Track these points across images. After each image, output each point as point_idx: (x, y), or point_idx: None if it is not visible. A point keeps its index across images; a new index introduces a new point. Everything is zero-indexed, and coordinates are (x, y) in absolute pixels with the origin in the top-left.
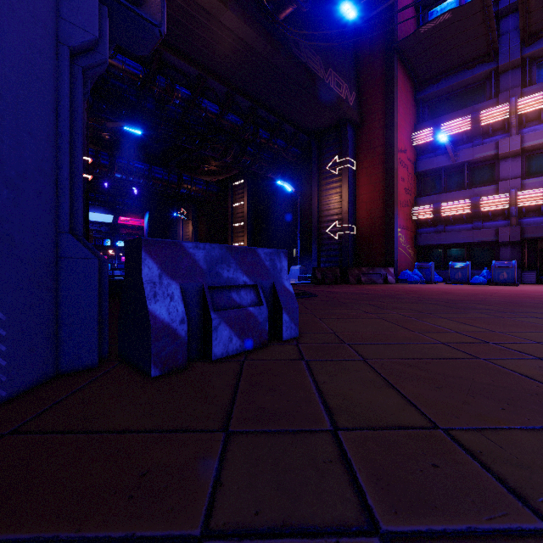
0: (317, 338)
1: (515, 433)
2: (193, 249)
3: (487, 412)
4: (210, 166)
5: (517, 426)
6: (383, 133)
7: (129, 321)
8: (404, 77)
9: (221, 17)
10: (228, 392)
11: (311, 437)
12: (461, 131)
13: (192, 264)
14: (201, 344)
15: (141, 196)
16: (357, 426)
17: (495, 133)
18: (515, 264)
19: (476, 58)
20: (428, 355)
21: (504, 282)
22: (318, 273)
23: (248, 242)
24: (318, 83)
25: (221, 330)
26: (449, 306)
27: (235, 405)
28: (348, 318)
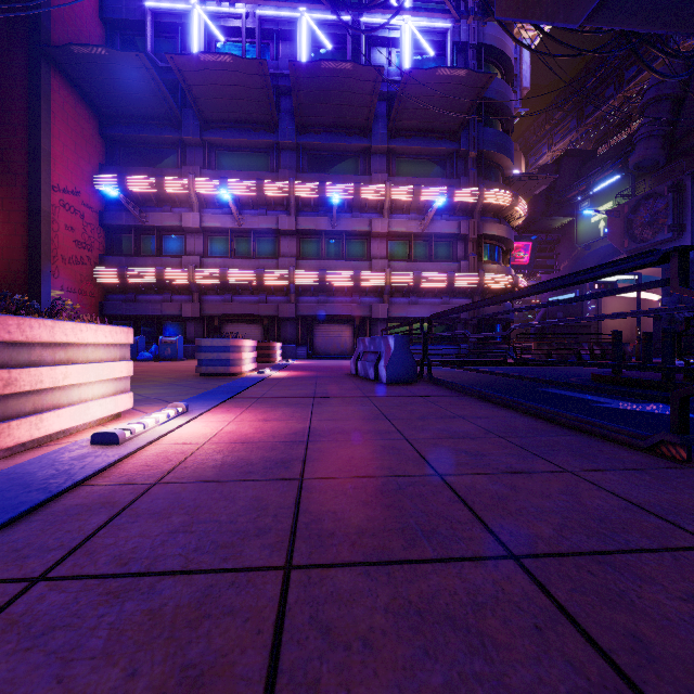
0: None
1: None
2: None
3: None
4: None
5: None
6: (29, 159)
7: None
8: (74, 98)
9: None
10: None
11: None
12: (150, 191)
13: None
14: None
15: None
16: None
17: (184, 205)
18: (178, 339)
19: (163, 118)
20: None
21: (169, 358)
22: None
23: None
24: None
25: None
26: None
27: None
28: None
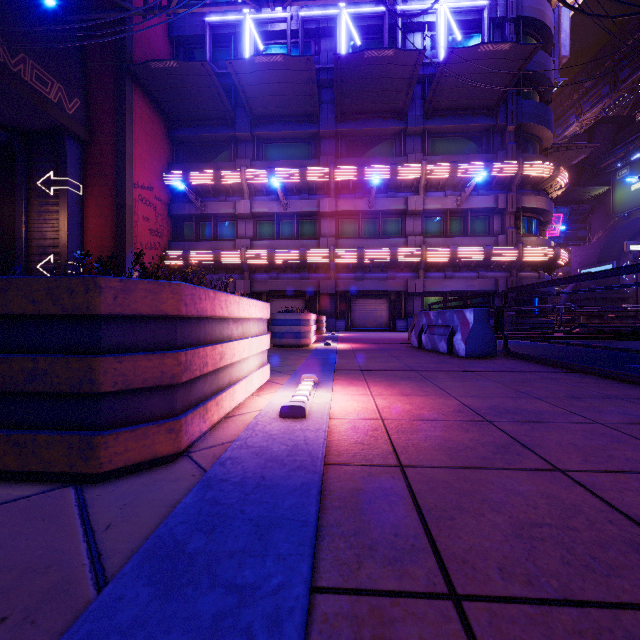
0: None
1: None
2: None
3: None
4: None
5: None
6: (116, 161)
7: None
8: (149, 107)
9: None
10: None
11: None
12: (208, 183)
13: None
14: None
15: None
16: None
17: (236, 194)
18: None
19: (219, 118)
20: None
21: None
22: None
23: None
24: None
25: None
26: None
27: None
28: None
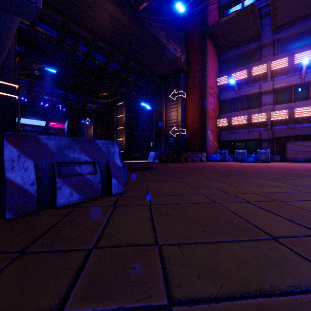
0: (134, 193)
1: (198, 245)
2: (46, 140)
3: (193, 234)
4: (103, 93)
5: (203, 241)
6: (200, 78)
7: (0, 184)
8: (212, 47)
9: (104, 5)
10: (48, 227)
11: (74, 253)
12: (242, 78)
13: (45, 149)
14: (52, 197)
15: (63, 110)
16: (109, 245)
17: (260, 80)
18: (269, 151)
19: (250, 38)
20: (189, 201)
21: (263, 161)
22: (163, 156)
23: (125, 138)
24: (163, 47)
25: (63, 189)
26: (224, 174)
27: (44, 235)
28: (163, 181)
